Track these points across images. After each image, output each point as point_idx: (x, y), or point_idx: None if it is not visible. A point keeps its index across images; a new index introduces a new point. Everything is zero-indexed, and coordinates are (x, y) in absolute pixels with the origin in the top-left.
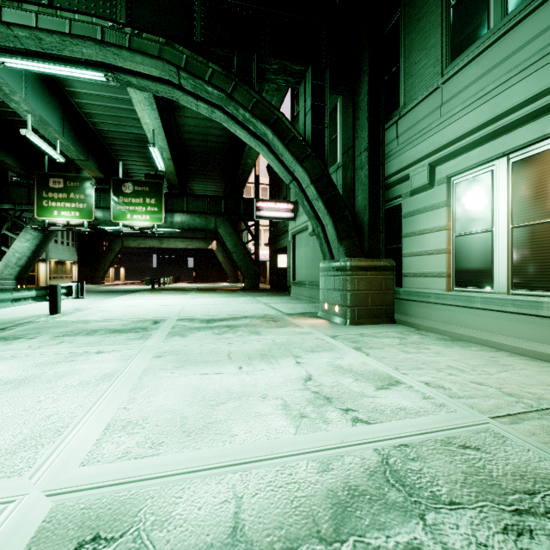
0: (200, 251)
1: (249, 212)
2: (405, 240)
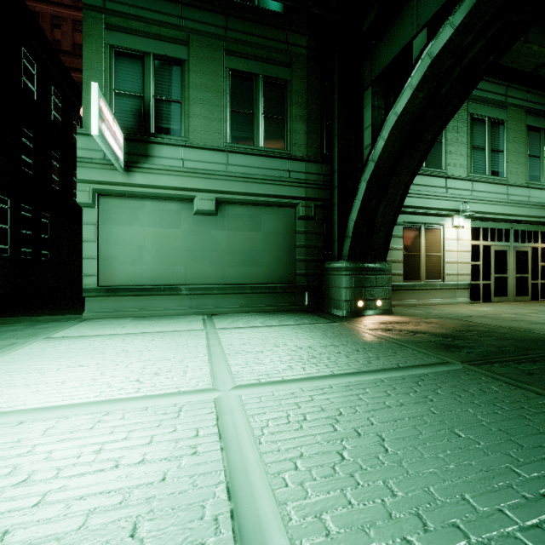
0: None
1: None
2: None
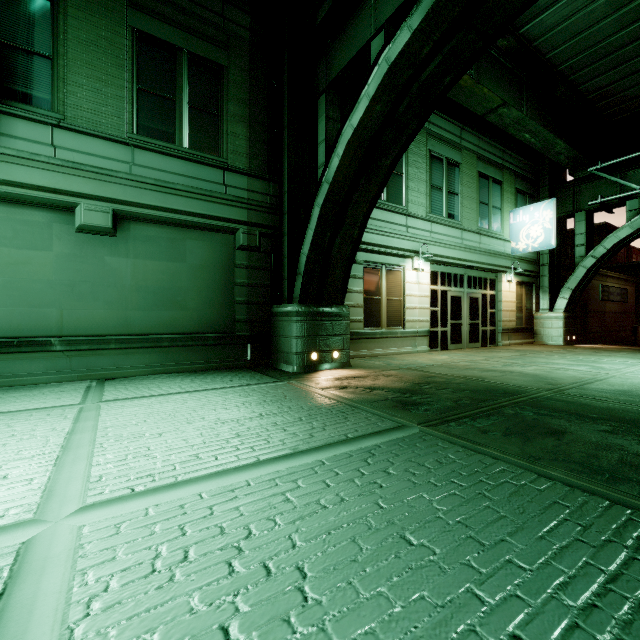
0: None
1: None
2: None
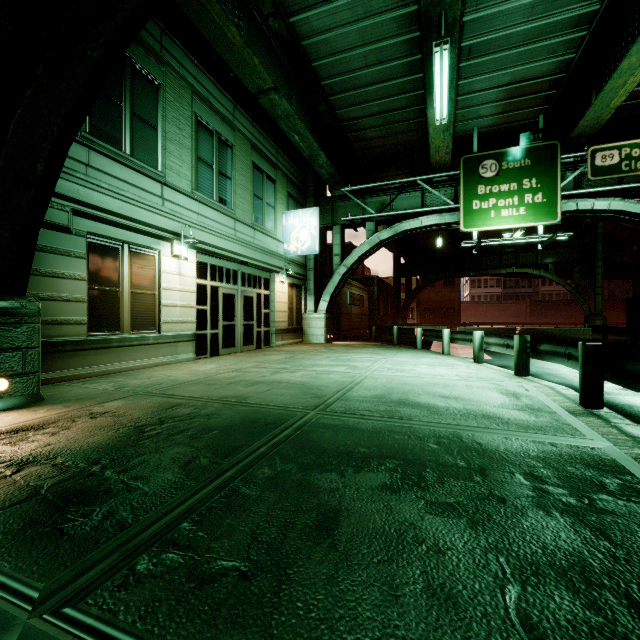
0: None
1: None
2: None
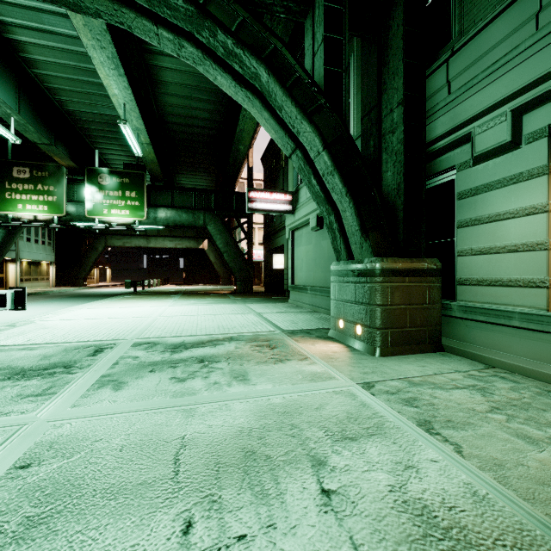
0: (191, 251)
1: (242, 208)
2: (461, 231)
